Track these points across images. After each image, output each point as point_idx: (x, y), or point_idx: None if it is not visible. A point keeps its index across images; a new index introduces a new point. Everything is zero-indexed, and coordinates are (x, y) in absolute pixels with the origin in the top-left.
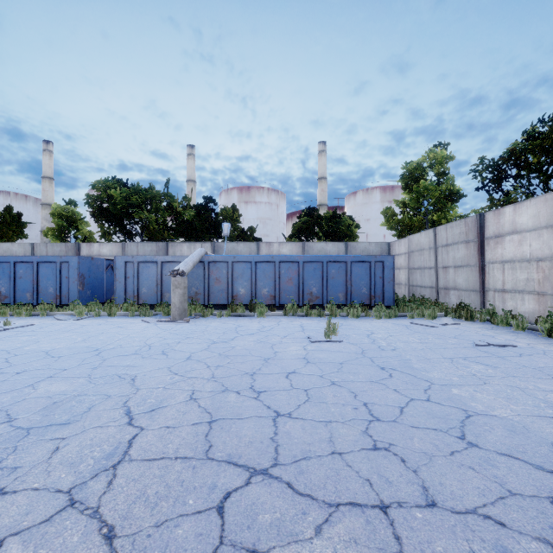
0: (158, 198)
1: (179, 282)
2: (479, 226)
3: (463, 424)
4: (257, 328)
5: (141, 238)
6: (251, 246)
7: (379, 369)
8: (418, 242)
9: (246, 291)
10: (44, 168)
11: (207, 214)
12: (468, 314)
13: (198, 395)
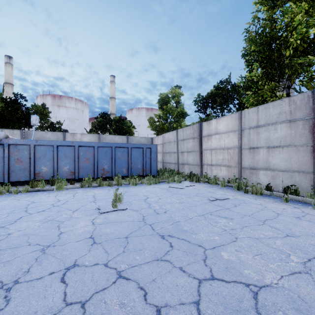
0: None
1: None
2: (200, 130)
3: None
4: (51, 203)
5: None
6: (58, 135)
7: (160, 238)
8: (168, 137)
9: (48, 169)
10: None
11: (16, 107)
12: (197, 179)
13: None
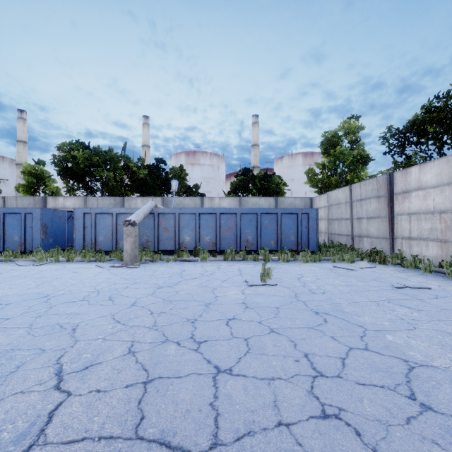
0: (116, 159)
1: (130, 232)
2: (389, 184)
3: (409, 379)
4: (200, 273)
5: (101, 193)
6: (195, 200)
7: (314, 314)
8: (336, 197)
9: (191, 239)
10: (18, 133)
11: (158, 173)
12: (381, 259)
13: (137, 347)
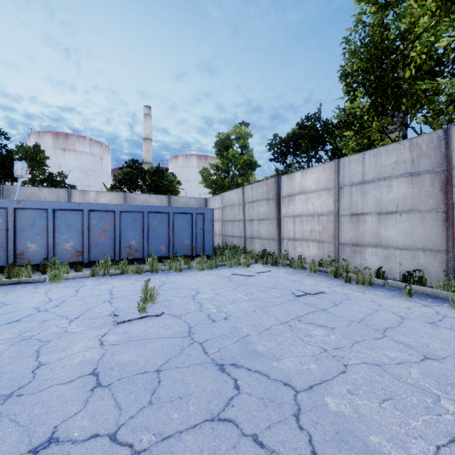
0: None
1: None
2: (278, 187)
3: None
4: (36, 306)
5: None
6: (59, 193)
7: (218, 372)
8: (230, 198)
9: (39, 247)
10: None
11: None
12: (273, 260)
13: None
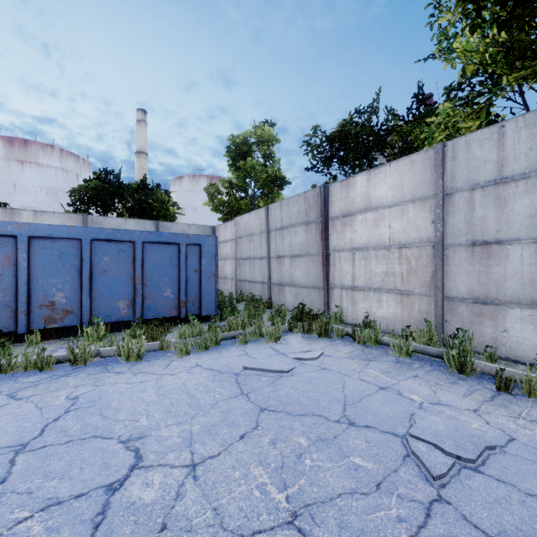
0: None
1: None
2: (324, 202)
3: None
4: None
5: None
6: None
7: None
8: (247, 225)
9: None
10: None
11: None
12: (322, 328)
13: None
